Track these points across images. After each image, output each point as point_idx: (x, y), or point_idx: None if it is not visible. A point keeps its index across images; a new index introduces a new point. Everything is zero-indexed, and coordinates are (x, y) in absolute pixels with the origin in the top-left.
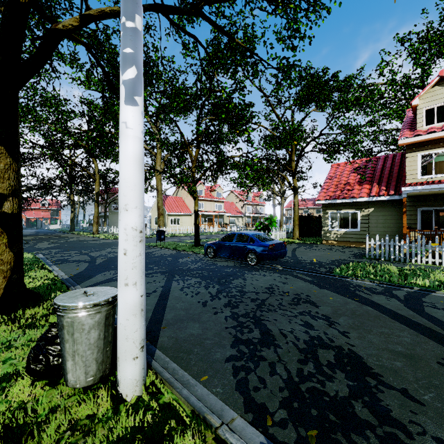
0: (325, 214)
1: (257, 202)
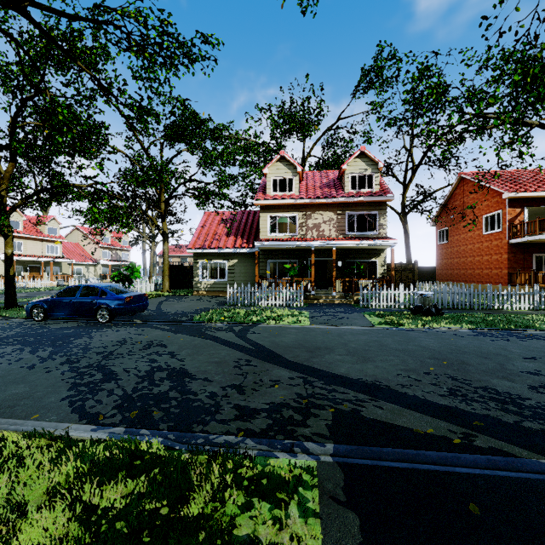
0: (196, 264)
1: (119, 245)
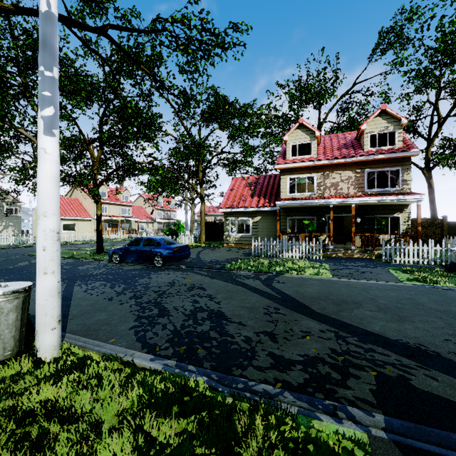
0: (226, 221)
1: (169, 207)
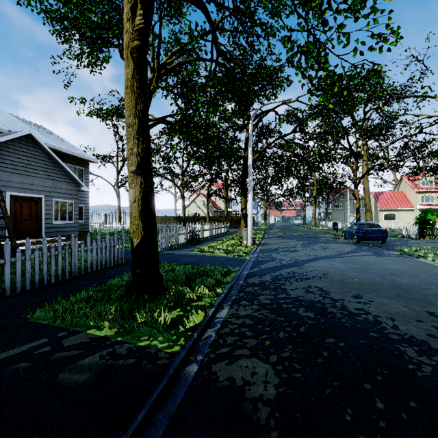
0: None
1: None
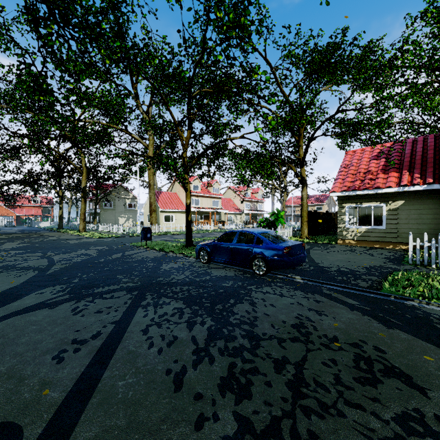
0: (340, 209)
1: (256, 198)
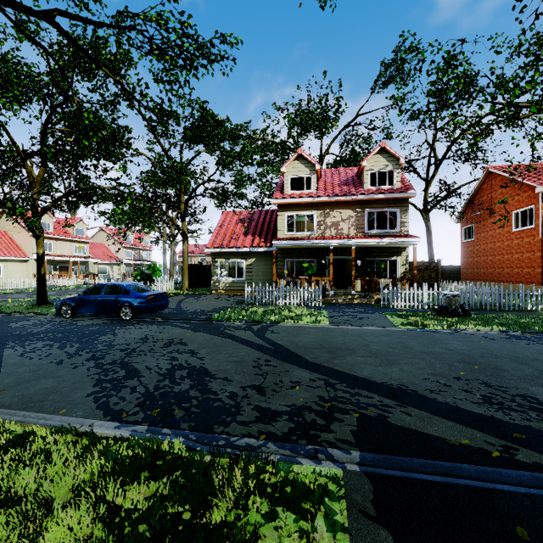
0: (214, 263)
1: (141, 245)
